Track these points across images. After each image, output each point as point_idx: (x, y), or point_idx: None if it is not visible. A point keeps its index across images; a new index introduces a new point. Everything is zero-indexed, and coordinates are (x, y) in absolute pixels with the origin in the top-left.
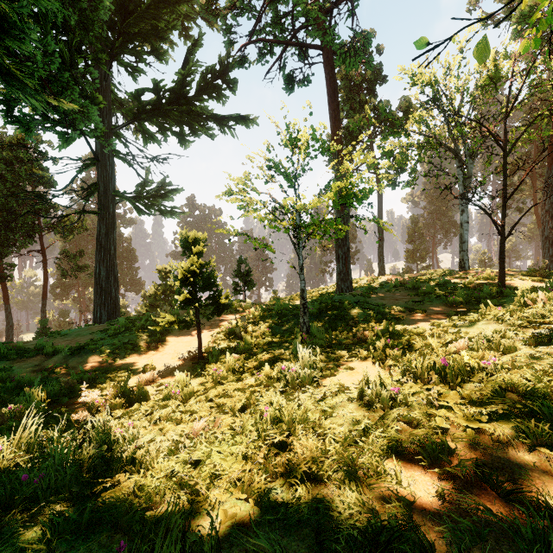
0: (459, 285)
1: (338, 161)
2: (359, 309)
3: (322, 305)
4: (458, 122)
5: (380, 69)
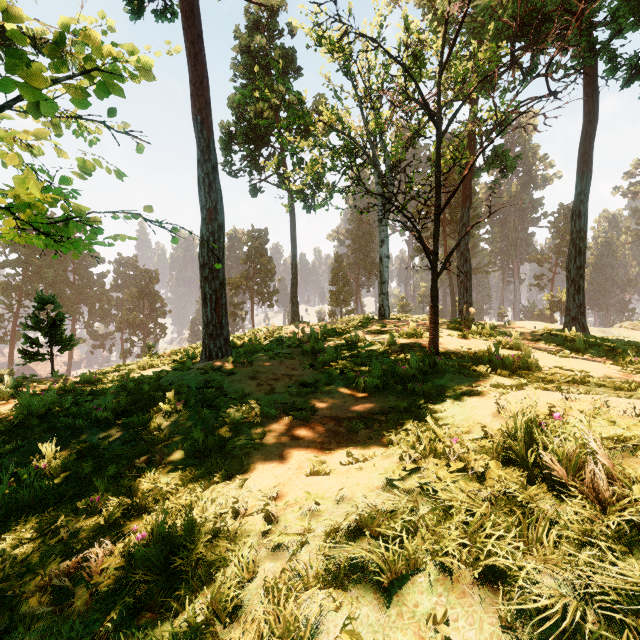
0: (376, 347)
1: (202, 133)
2: (192, 409)
3: (128, 398)
4: (377, 120)
5: (294, 57)
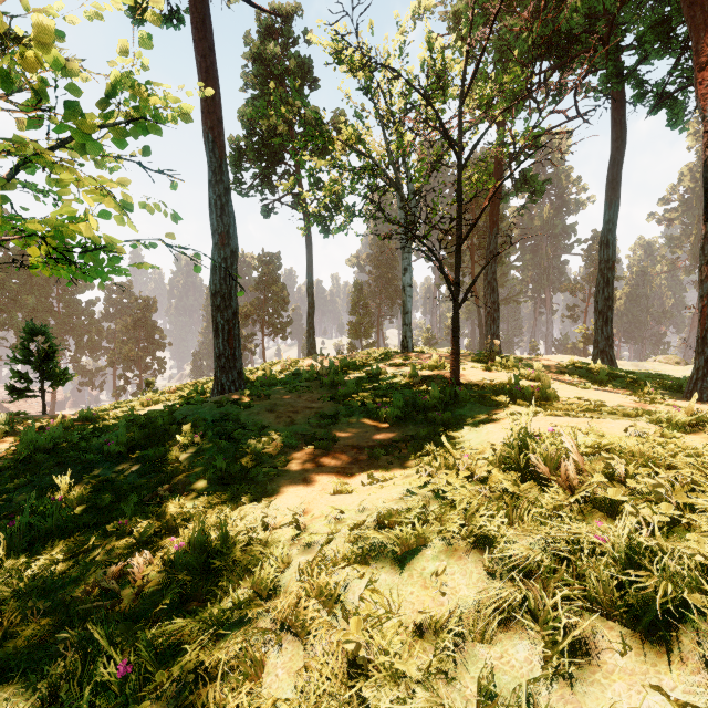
0: (398, 379)
1: (214, 153)
2: (210, 441)
3: (141, 431)
4: (400, 141)
5: (310, 67)
